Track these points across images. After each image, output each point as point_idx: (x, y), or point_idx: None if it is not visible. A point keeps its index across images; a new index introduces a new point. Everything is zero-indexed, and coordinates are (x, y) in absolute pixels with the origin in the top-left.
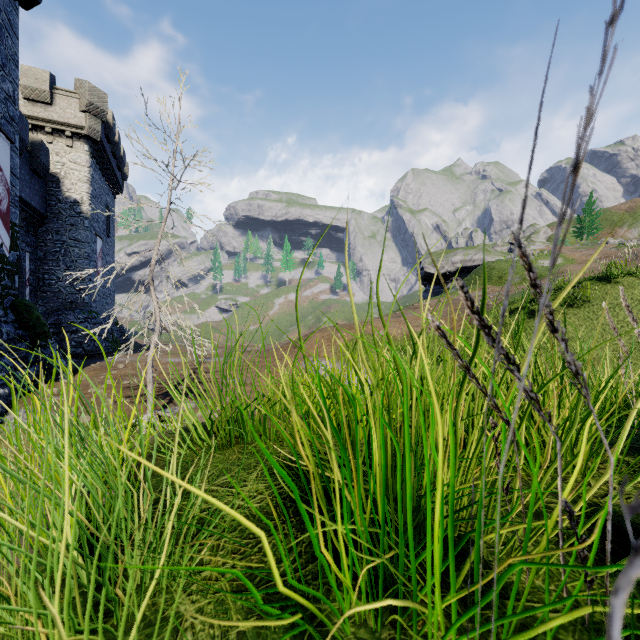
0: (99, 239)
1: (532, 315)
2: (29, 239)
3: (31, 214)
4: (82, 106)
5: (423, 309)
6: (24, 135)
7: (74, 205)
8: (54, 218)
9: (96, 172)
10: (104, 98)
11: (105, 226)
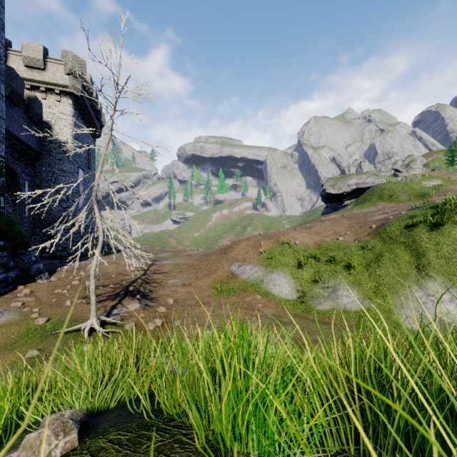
0: (81, 170)
1: (434, 228)
2: (28, 170)
3: (28, 151)
4: (67, 70)
5: (329, 222)
6: (20, 91)
7: (61, 145)
8: (47, 155)
9: (78, 120)
10: (83, 64)
11: (86, 161)
